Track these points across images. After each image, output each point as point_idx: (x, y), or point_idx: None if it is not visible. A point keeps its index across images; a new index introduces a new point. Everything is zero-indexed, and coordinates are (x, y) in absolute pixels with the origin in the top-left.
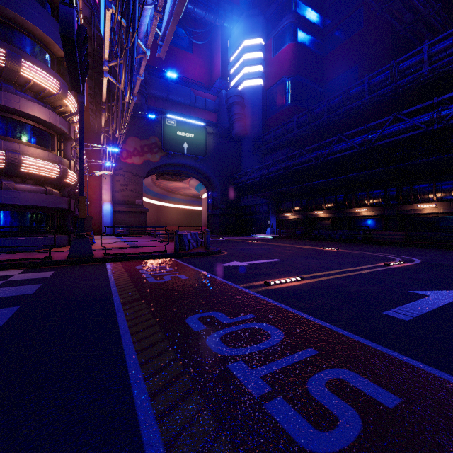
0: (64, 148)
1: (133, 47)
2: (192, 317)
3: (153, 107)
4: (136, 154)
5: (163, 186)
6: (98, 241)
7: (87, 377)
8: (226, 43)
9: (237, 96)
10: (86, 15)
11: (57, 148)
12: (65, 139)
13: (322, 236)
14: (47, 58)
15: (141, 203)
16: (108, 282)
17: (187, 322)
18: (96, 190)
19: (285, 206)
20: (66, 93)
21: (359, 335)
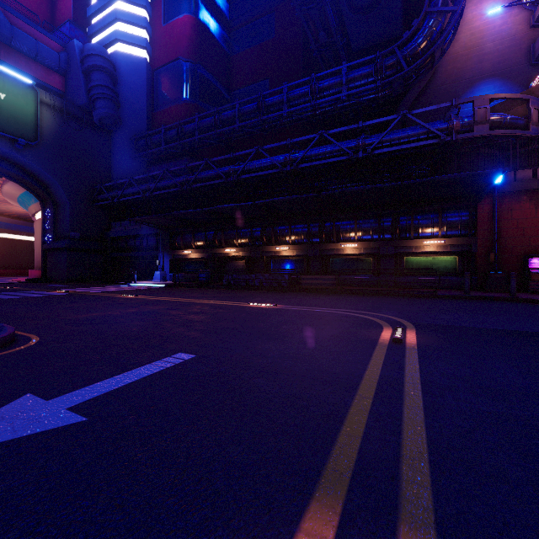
0: None
1: None
2: None
3: None
4: None
5: None
6: None
7: None
8: None
9: (103, 58)
10: None
11: None
12: None
13: (237, 282)
14: None
15: None
16: None
17: None
18: None
19: (183, 239)
20: None
21: None
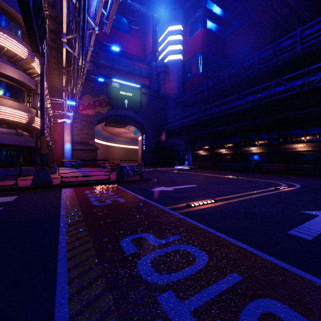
0: (32, 101)
1: (84, 22)
2: (125, 239)
3: (102, 73)
4: (90, 107)
5: (110, 131)
6: (59, 171)
7: (9, 318)
8: (155, 28)
9: (163, 66)
10: (50, 0)
11: (27, 100)
12: (33, 93)
13: (225, 167)
14: (18, 31)
15: (93, 143)
16: (59, 205)
17: (120, 244)
18: (60, 134)
19: (198, 145)
20: (34, 59)
21: (275, 256)
